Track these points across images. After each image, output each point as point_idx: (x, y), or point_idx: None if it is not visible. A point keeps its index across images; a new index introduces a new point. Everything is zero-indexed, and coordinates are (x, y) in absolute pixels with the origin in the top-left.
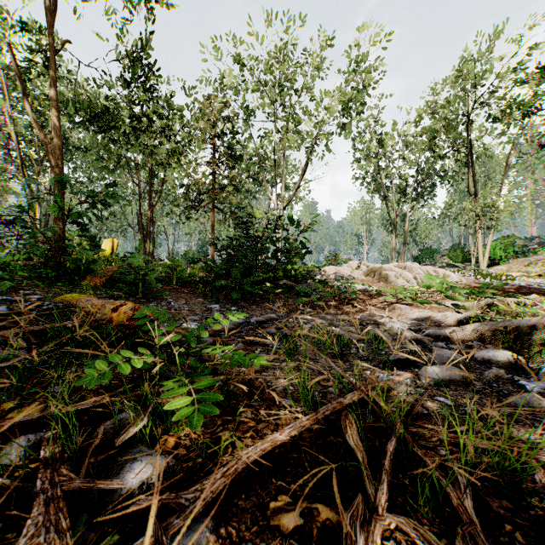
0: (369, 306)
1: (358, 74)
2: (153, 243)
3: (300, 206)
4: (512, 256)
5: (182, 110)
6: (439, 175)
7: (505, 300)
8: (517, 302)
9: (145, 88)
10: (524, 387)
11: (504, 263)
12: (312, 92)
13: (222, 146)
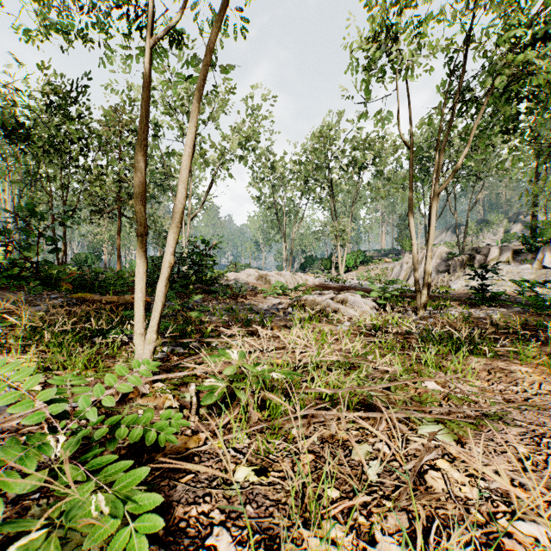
0: (253, 298)
1: (254, 120)
2: (66, 251)
3: (203, 214)
4: (362, 265)
5: (101, 134)
6: (316, 201)
7: (319, 293)
8: (323, 294)
9: (69, 116)
10: (288, 316)
11: (355, 270)
12: (217, 123)
13: (128, 156)
